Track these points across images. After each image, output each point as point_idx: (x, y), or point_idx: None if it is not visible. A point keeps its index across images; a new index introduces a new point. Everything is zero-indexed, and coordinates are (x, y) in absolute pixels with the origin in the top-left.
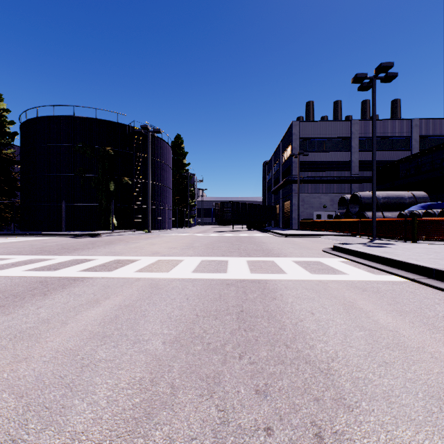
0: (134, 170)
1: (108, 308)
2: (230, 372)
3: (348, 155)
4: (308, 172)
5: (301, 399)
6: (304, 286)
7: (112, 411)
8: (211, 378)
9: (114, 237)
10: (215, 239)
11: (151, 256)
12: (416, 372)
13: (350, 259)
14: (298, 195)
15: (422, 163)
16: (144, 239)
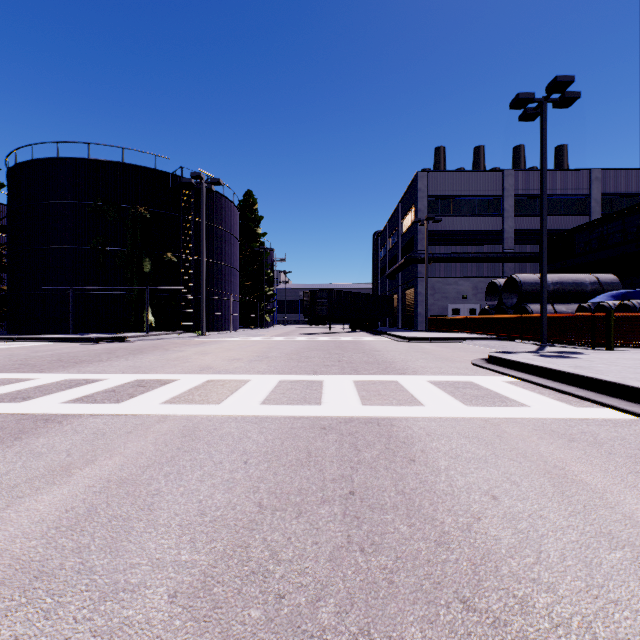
0: (182, 241)
1: (82, 487)
2: None
3: (499, 221)
4: (440, 246)
5: None
6: (460, 432)
7: None
8: None
9: (148, 342)
10: (303, 345)
11: (198, 373)
12: None
13: (522, 377)
14: (426, 280)
15: (608, 232)
16: (194, 346)
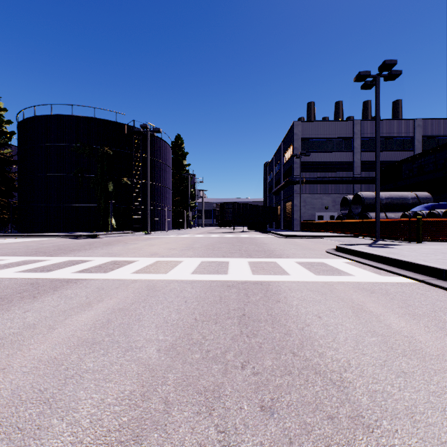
0: (134, 170)
1: (100, 311)
2: (232, 384)
3: (350, 155)
4: (310, 172)
5: (313, 418)
6: (309, 288)
7: (95, 432)
8: (210, 392)
9: (113, 238)
10: (215, 240)
11: (149, 257)
12: (440, 384)
13: (355, 260)
14: (300, 196)
15: (425, 163)
16: (143, 240)
